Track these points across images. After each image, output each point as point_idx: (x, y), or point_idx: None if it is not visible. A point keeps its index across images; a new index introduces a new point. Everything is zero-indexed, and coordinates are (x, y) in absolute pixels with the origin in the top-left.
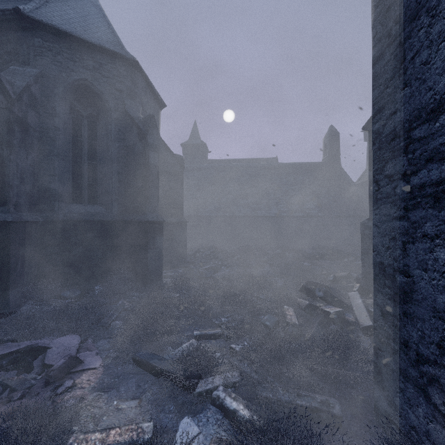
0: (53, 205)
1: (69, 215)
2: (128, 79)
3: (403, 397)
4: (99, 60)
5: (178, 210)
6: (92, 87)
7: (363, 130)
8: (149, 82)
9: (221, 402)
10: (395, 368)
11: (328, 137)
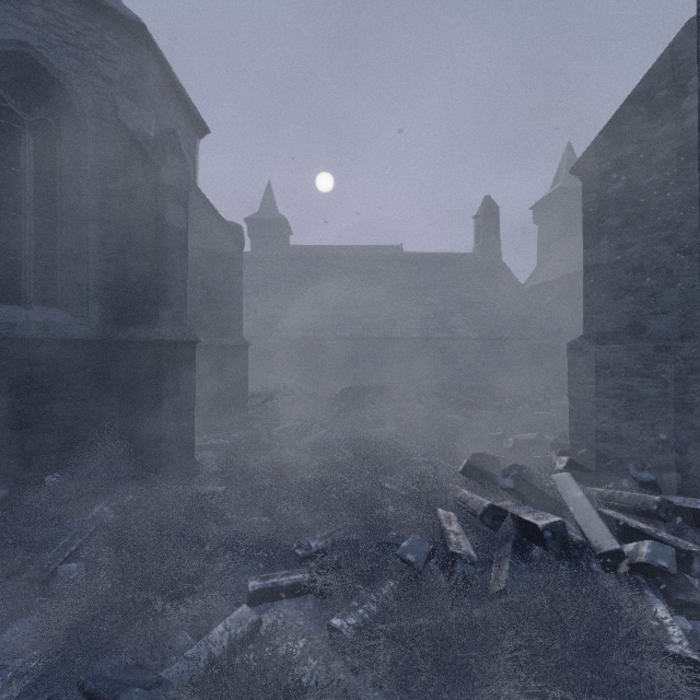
0: None
1: None
2: (125, 59)
3: None
4: (58, 9)
5: (232, 323)
6: (41, 63)
7: (573, 174)
8: (173, 75)
9: None
10: None
11: (483, 213)
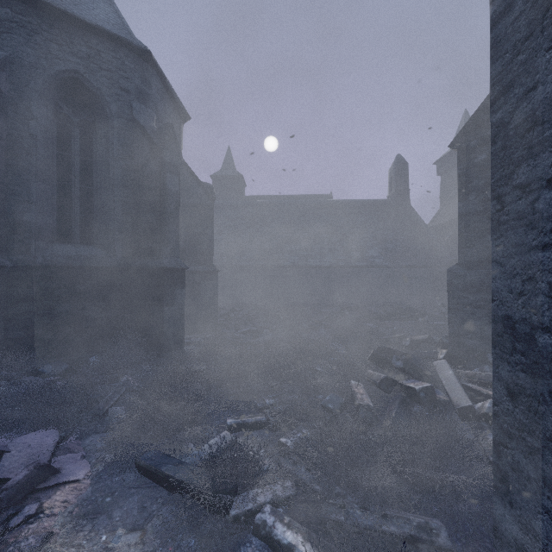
0: (28, 244)
1: (51, 259)
2: (138, 75)
3: (550, 521)
4: (96, 46)
5: (206, 255)
6: (85, 83)
7: (451, 148)
8: (167, 83)
9: (268, 532)
10: (534, 475)
11: (395, 168)
